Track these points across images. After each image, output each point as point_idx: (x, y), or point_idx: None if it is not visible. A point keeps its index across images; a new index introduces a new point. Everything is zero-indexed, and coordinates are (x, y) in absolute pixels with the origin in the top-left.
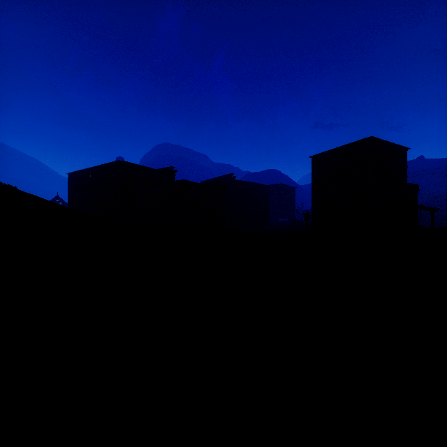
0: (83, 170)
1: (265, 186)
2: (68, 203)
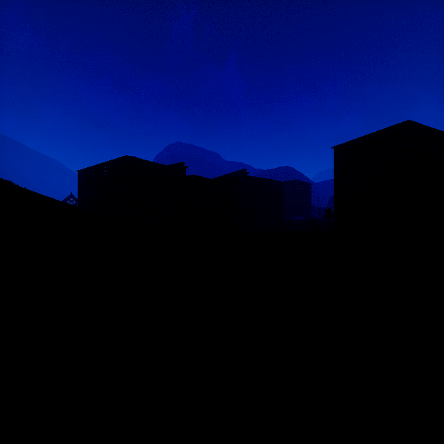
0: (92, 166)
1: (280, 182)
2: (78, 201)
